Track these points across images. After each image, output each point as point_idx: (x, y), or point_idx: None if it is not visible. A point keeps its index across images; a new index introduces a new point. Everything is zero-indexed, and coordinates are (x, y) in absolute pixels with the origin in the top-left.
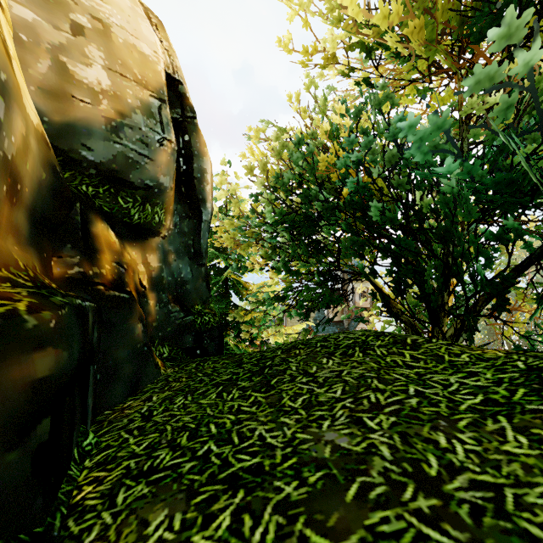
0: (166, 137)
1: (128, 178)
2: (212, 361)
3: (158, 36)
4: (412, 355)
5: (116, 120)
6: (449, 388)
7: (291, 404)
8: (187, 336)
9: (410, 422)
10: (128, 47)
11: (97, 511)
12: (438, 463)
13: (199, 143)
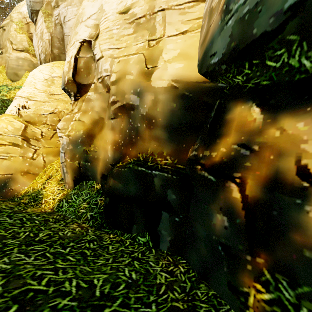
0: None
1: (252, 37)
2: None
3: None
4: None
5: (225, 1)
6: None
7: None
8: None
9: None
10: None
11: (97, 234)
12: None
13: None
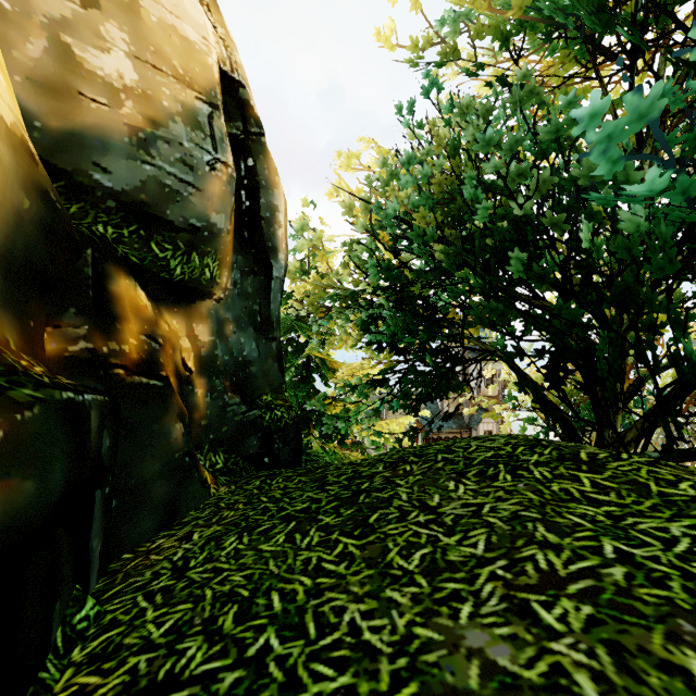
0: (220, 157)
1: (164, 215)
2: (283, 478)
3: (210, 20)
4: (594, 482)
5: (145, 131)
6: (674, 546)
7: (402, 563)
8: (250, 438)
9: (621, 618)
10: (165, 28)
11: None
12: None
13: (268, 170)
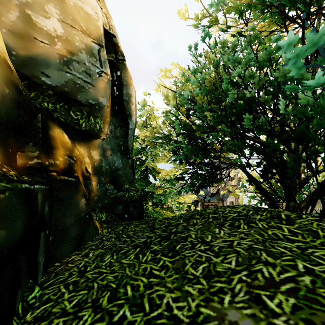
0: (103, 70)
1: (76, 98)
2: (134, 225)
3: (99, 5)
4: (290, 230)
5: (67, 57)
6: None
7: (193, 271)
8: (118, 205)
9: (311, 306)
10: (77, 8)
11: None
12: None
13: (127, 77)
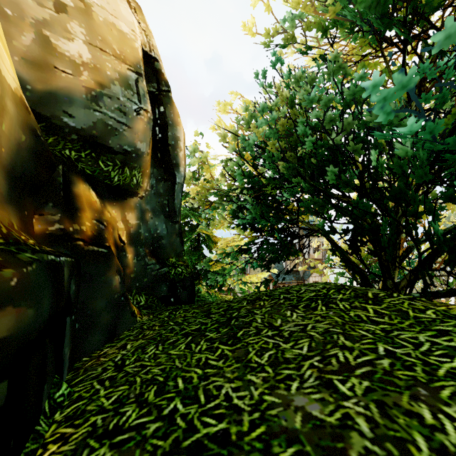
0: (143, 107)
1: (108, 143)
2: (183, 310)
3: (136, 18)
4: (376, 310)
5: (96, 90)
6: (420, 347)
7: (257, 359)
8: (162, 286)
9: (385, 388)
10: (108, 25)
11: None
12: (428, 446)
13: (173, 114)
